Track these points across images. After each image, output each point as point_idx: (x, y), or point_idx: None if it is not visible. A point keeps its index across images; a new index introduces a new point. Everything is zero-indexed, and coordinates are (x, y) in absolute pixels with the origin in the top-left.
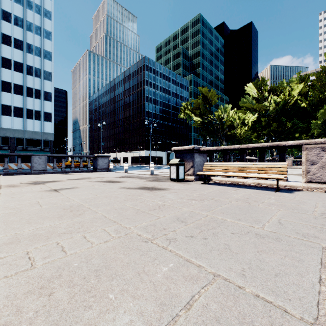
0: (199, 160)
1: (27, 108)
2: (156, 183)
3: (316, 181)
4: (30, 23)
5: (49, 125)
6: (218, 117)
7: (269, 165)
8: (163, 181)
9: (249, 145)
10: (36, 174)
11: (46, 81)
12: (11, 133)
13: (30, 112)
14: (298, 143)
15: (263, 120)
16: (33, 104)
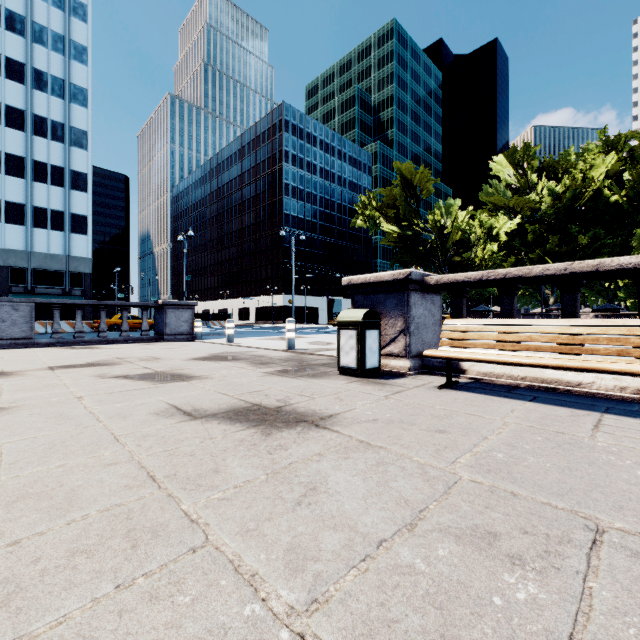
0: (422, 313)
1: (35, 205)
2: (296, 385)
3: None
4: (41, 28)
5: (82, 240)
6: (434, 225)
7: None
8: (319, 373)
9: (604, 261)
10: (5, 348)
11: (75, 149)
12: (1, 257)
13: (42, 214)
14: None
15: (529, 230)
16: (49, 197)
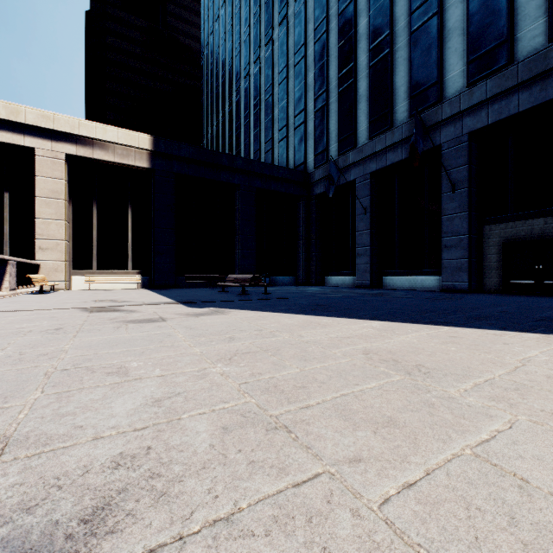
0: None
1: None
2: None
3: None
4: None
5: None
6: None
7: None
8: None
9: None
10: None
11: None
12: None
13: None
14: None
15: None
16: None
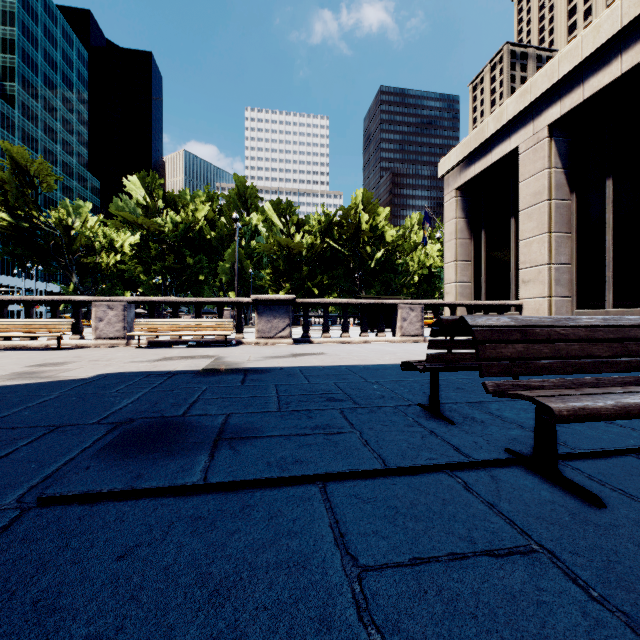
0: None
1: None
2: None
3: (104, 337)
4: None
5: None
6: (60, 222)
7: (55, 322)
8: None
9: (35, 297)
10: None
11: None
12: None
13: None
14: (89, 300)
15: (152, 247)
16: None
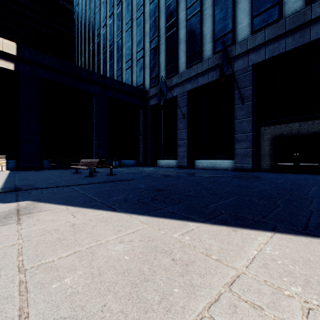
0: None
1: None
2: None
3: None
4: None
5: None
6: None
7: None
8: None
9: None
10: None
11: None
12: None
13: None
14: None
15: None
16: None
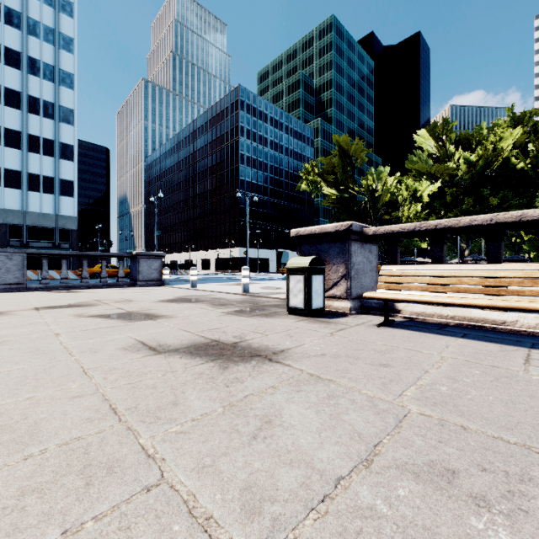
0: (361, 260)
1: (30, 172)
2: (250, 323)
3: None
4: (34, 22)
5: (70, 202)
6: (367, 188)
7: None
8: (270, 313)
9: (527, 212)
10: None
11: (63, 124)
12: (1, 216)
13: (35, 180)
14: None
15: (447, 193)
16: (41, 165)
